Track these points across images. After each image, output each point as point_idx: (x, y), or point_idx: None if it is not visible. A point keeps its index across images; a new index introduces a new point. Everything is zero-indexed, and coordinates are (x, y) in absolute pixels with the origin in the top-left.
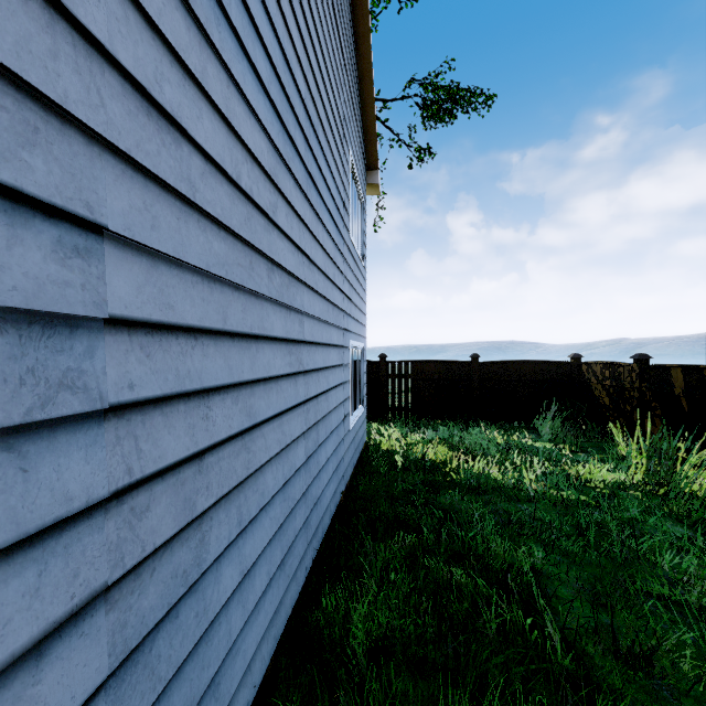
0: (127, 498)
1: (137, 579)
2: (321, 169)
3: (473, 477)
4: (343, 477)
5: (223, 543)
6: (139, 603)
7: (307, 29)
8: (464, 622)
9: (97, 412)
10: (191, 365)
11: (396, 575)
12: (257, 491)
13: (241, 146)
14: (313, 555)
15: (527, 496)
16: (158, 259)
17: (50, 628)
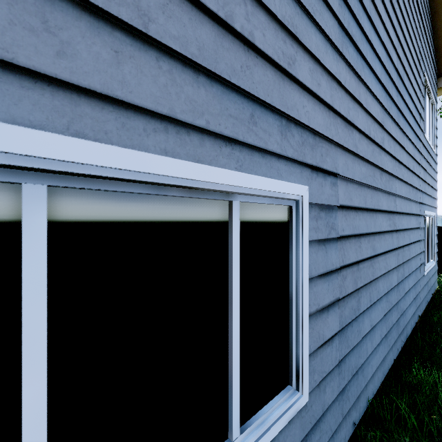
0: (341, 271)
1: (343, 302)
2: (405, 101)
3: None
4: (419, 306)
5: (365, 306)
6: (344, 311)
7: (397, 22)
8: None
9: (336, 238)
10: (355, 223)
11: None
12: (376, 289)
13: (369, 117)
14: (401, 345)
15: None
16: (347, 181)
17: (330, 303)
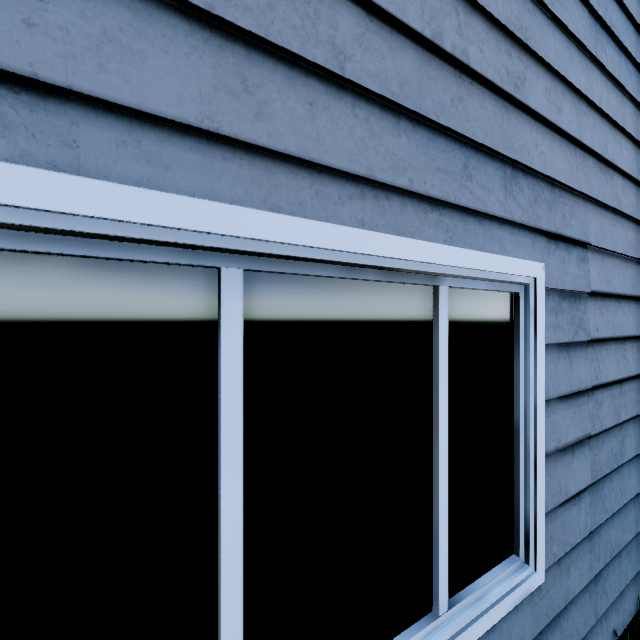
0: (594, 392)
1: (597, 442)
2: None
3: None
4: None
5: (632, 451)
6: (598, 456)
7: None
8: None
9: (585, 342)
10: (617, 320)
11: None
12: None
13: None
14: None
15: None
16: (603, 254)
17: (577, 440)
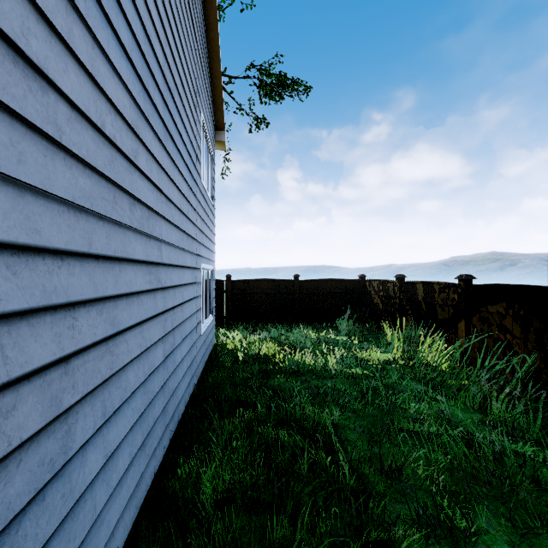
0: None
1: (3, 471)
2: (177, 125)
3: (295, 364)
4: (196, 372)
5: (88, 432)
6: (5, 492)
7: (165, 11)
8: (286, 468)
9: None
10: (57, 282)
11: (237, 442)
12: (120, 387)
13: (105, 99)
14: (170, 436)
15: (331, 374)
16: (24, 190)
17: None
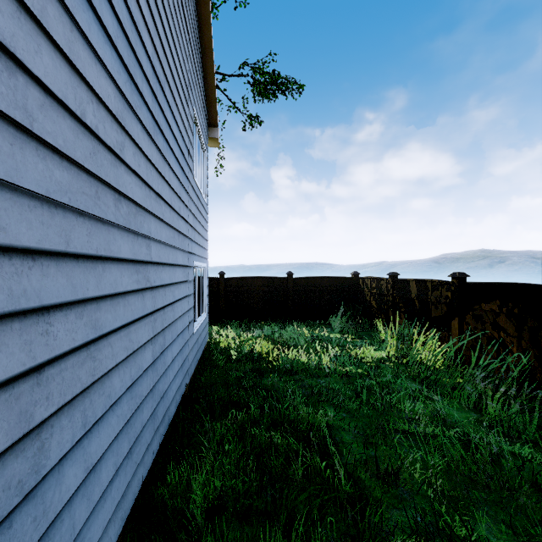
0: None
1: None
2: (167, 119)
3: (288, 362)
4: (188, 371)
5: (65, 446)
6: None
7: (154, 0)
8: (280, 473)
9: None
10: (27, 285)
11: (230, 445)
12: (103, 394)
13: (86, 87)
14: (160, 440)
15: (324, 373)
16: None
17: None
